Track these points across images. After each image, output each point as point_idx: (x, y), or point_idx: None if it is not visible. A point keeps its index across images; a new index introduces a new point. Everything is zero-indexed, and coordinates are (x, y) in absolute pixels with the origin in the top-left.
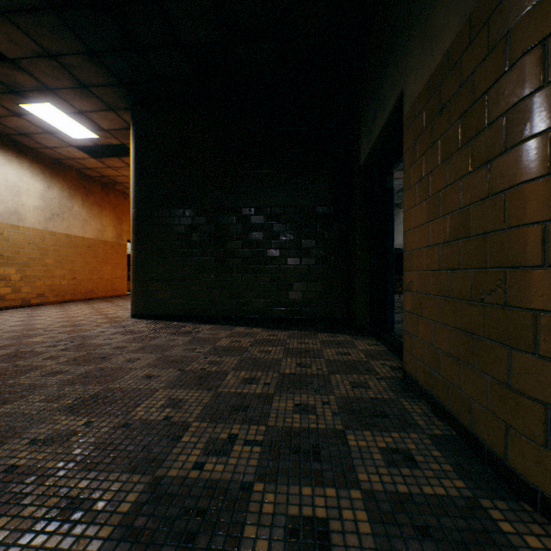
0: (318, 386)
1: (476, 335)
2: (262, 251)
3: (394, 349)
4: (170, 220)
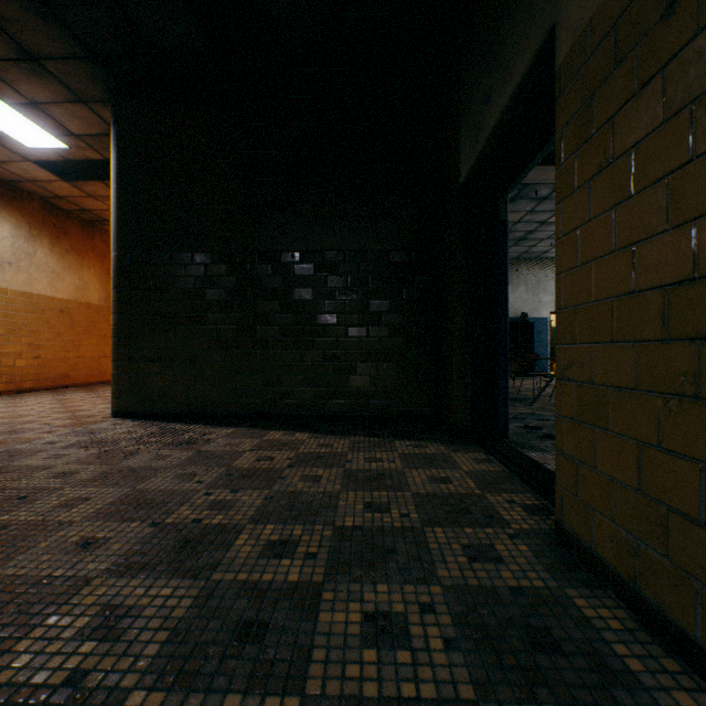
0: (406, 558)
1: None
2: (310, 317)
3: (520, 471)
4: (171, 269)
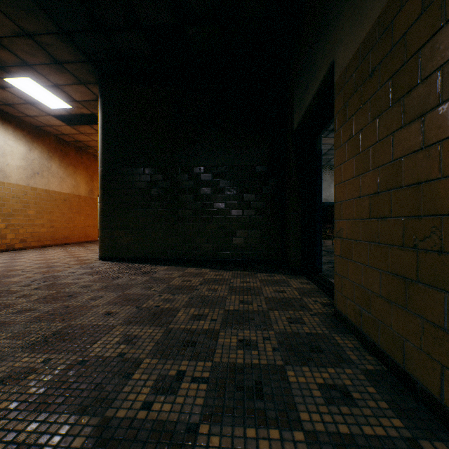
0: (258, 321)
1: (408, 278)
2: (210, 204)
3: (324, 288)
4: (132, 177)
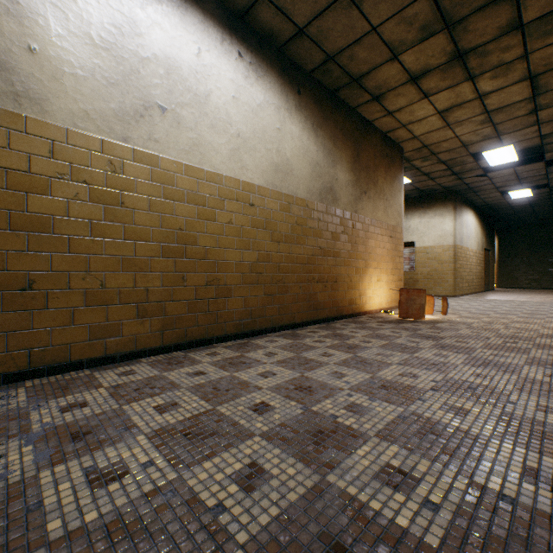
0: None
1: None
2: (546, 269)
3: None
4: (510, 261)
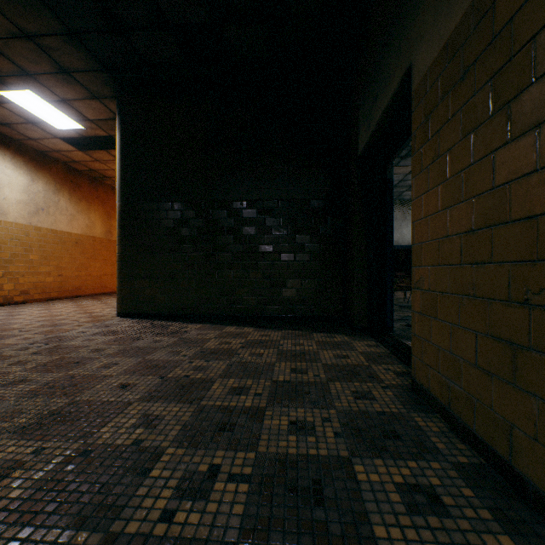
0: (316, 396)
1: (517, 344)
2: (254, 247)
3: (397, 352)
4: (157, 214)
